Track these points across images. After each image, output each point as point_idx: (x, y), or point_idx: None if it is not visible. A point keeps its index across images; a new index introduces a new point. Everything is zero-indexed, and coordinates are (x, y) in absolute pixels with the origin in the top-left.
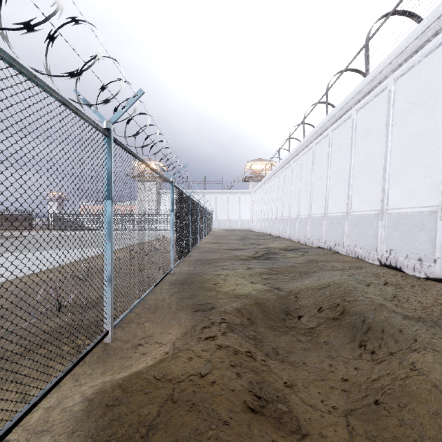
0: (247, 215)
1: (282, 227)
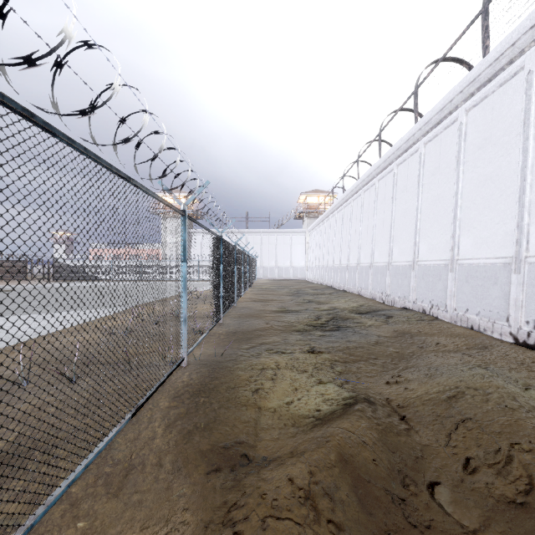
0: (301, 262)
1: (348, 278)
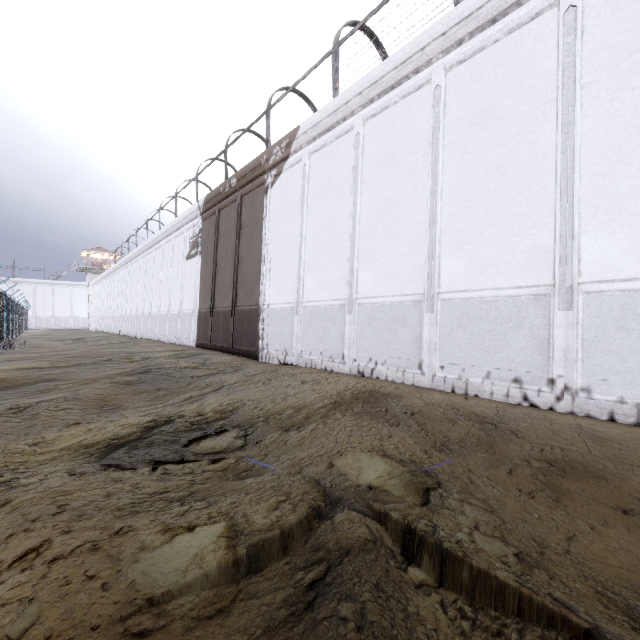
0: (83, 313)
1: (110, 324)
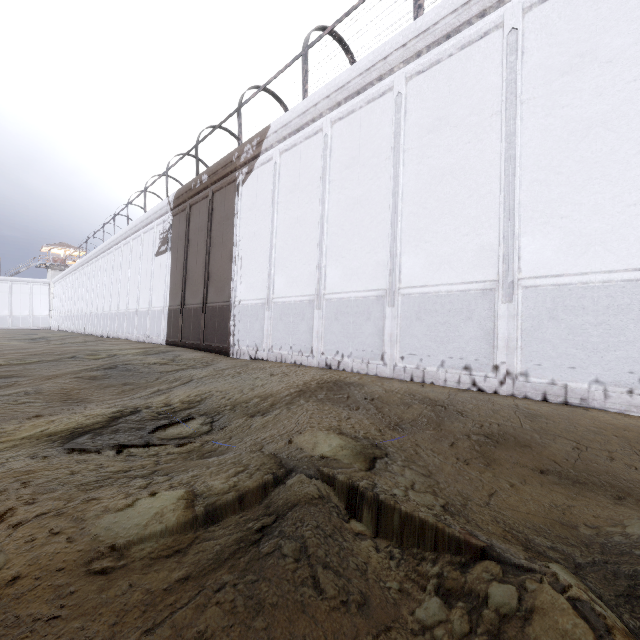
0: (44, 311)
1: (74, 323)
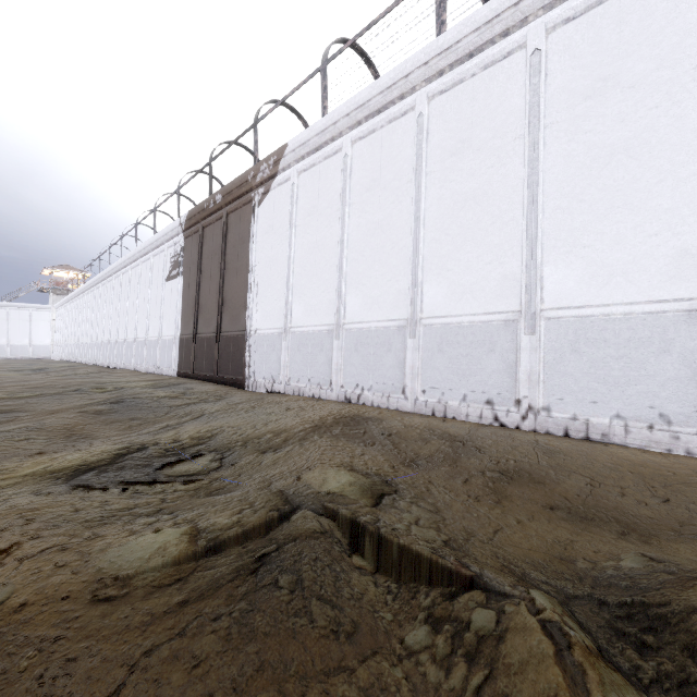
0: (45, 340)
1: (78, 352)
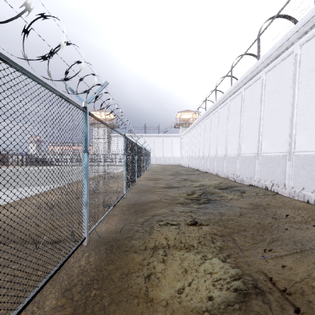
0: (178, 154)
1: (209, 164)
